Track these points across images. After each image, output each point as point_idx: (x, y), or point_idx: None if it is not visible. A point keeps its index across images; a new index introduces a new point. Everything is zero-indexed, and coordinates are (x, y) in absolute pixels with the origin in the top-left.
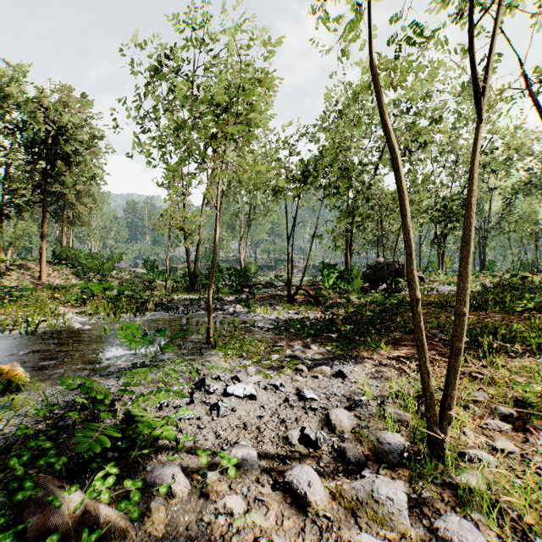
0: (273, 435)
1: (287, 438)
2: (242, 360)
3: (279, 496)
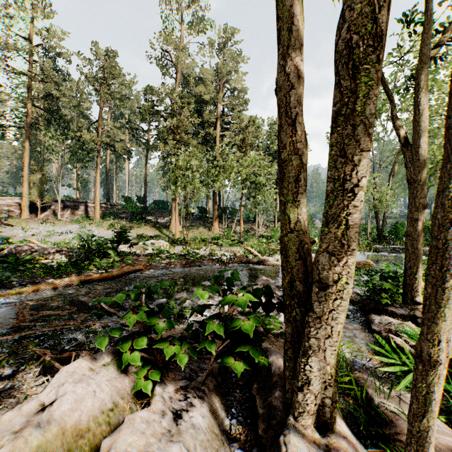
0: None
1: None
2: None
3: None
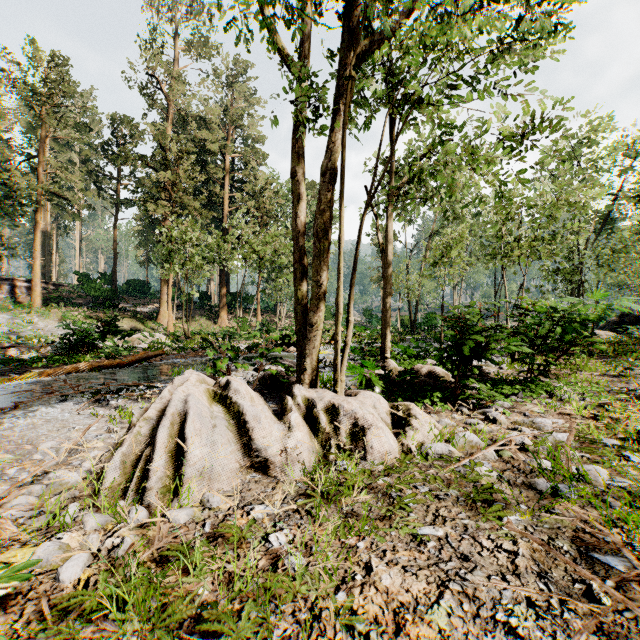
0: None
1: None
2: None
3: None
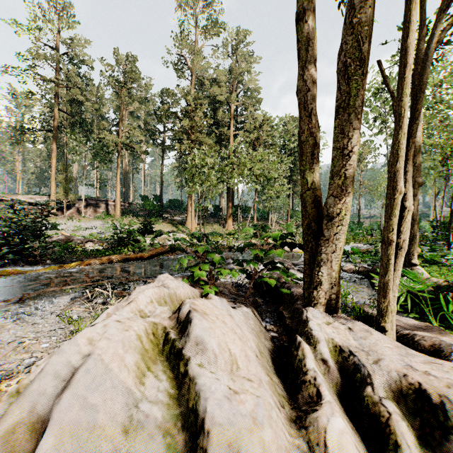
0: None
1: None
2: None
3: None
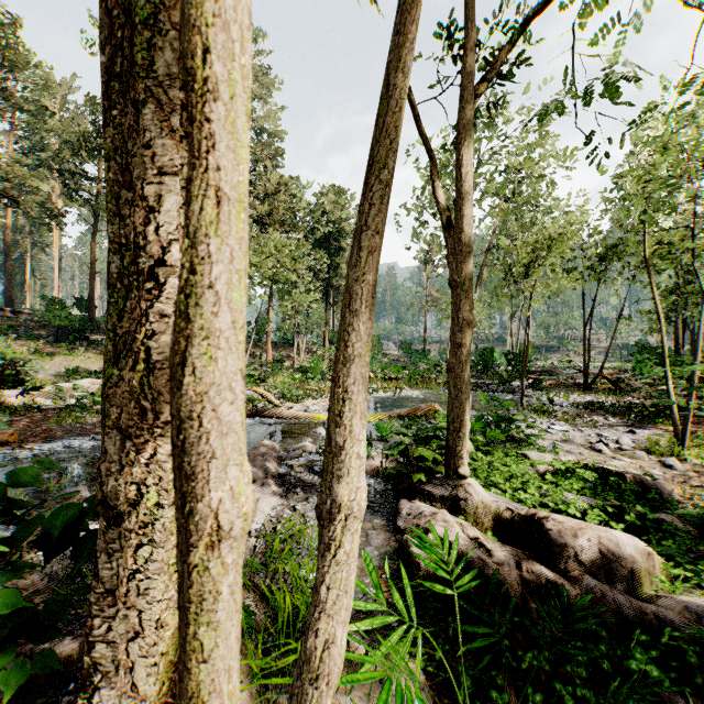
0: (582, 441)
1: (591, 442)
2: (552, 419)
3: (588, 450)
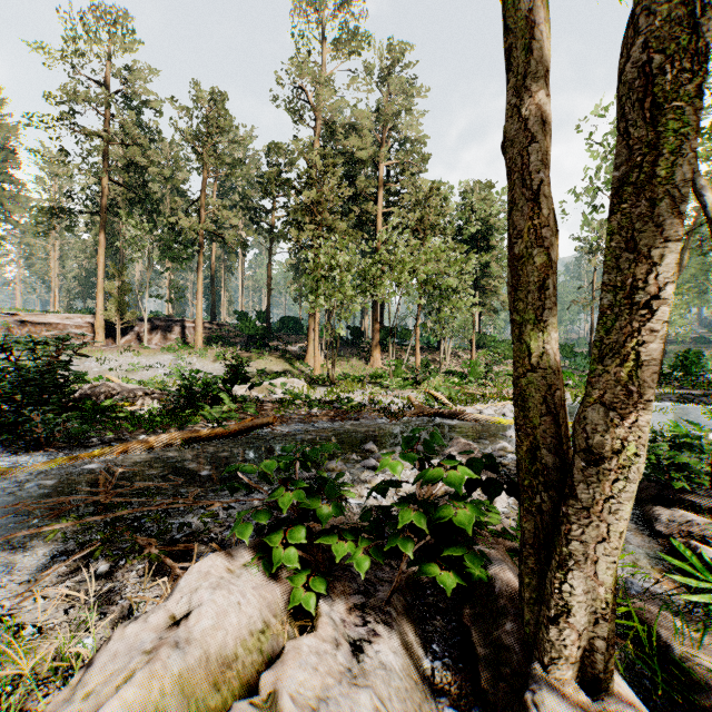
0: None
1: None
2: None
3: None
